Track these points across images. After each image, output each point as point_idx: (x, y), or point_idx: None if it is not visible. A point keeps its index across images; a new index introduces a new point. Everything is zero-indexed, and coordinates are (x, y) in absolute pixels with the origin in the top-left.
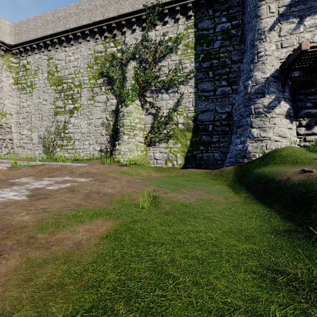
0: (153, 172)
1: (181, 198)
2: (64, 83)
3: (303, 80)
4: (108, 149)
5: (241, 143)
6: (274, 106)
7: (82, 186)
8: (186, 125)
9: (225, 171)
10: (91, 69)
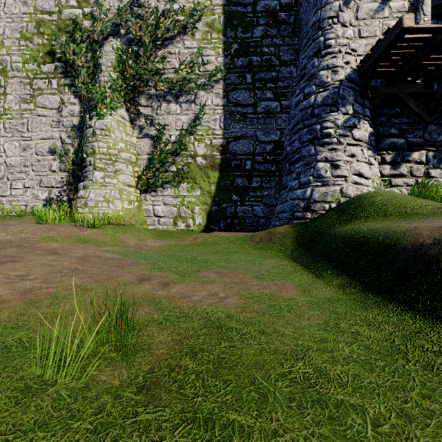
0: (151, 239)
1: (204, 297)
2: None
3: (386, 94)
4: (65, 197)
5: (300, 187)
6: (352, 126)
7: None
8: (210, 159)
9: (276, 234)
10: (29, 42)
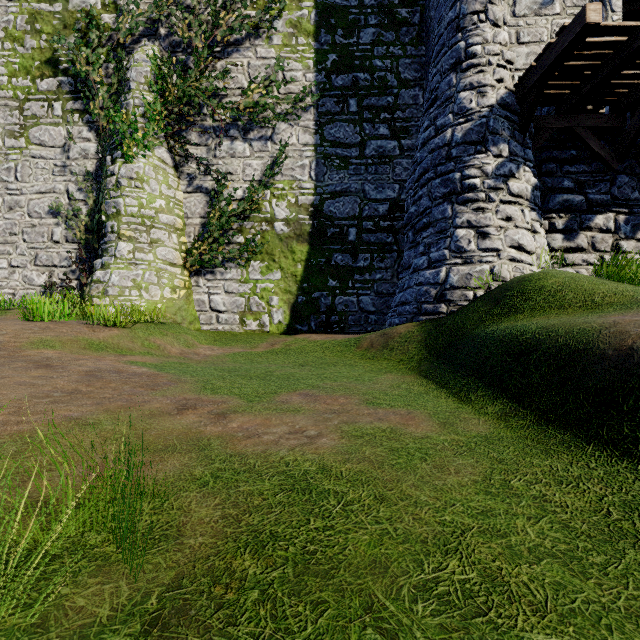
0: (205, 344)
1: (282, 436)
2: None
3: (557, 128)
4: (74, 282)
5: (431, 266)
6: (508, 175)
7: None
8: (296, 225)
9: (395, 336)
10: (19, 44)
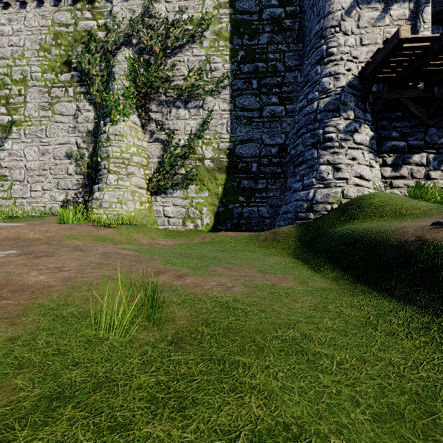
0: (162, 238)
1: (214, 286)
2: None
3: (388, 99)
4: (81, 199)
5: (304, 189)
6: (353, 131)
7: None
8: (218, 162)
9: (281, 233)
10: (47, 53)
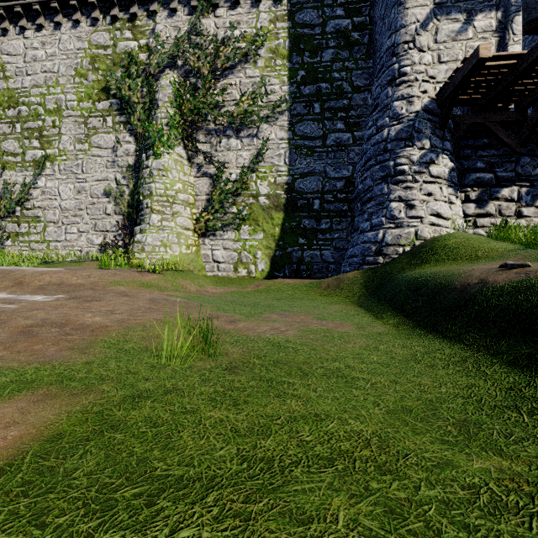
0: (211, 285)
1: (267, 330)
2: (22, 105)
3: (471, 123)
4: (120, 242)
5: (372, 229)
6: (429, 162)
7: (25, 311)
8: (274, 199)
9: (345, 280)
10: (84, 79)
